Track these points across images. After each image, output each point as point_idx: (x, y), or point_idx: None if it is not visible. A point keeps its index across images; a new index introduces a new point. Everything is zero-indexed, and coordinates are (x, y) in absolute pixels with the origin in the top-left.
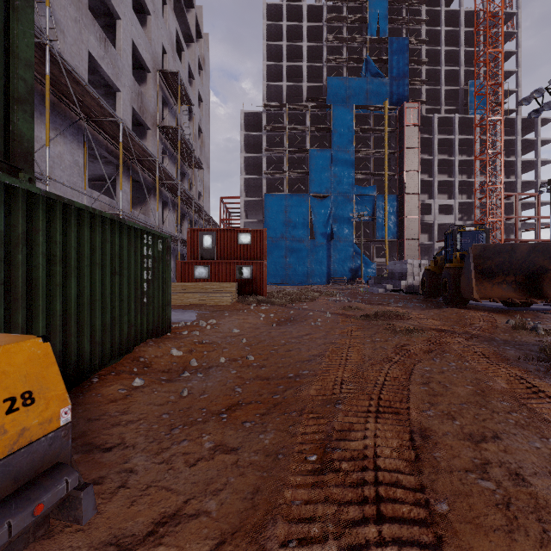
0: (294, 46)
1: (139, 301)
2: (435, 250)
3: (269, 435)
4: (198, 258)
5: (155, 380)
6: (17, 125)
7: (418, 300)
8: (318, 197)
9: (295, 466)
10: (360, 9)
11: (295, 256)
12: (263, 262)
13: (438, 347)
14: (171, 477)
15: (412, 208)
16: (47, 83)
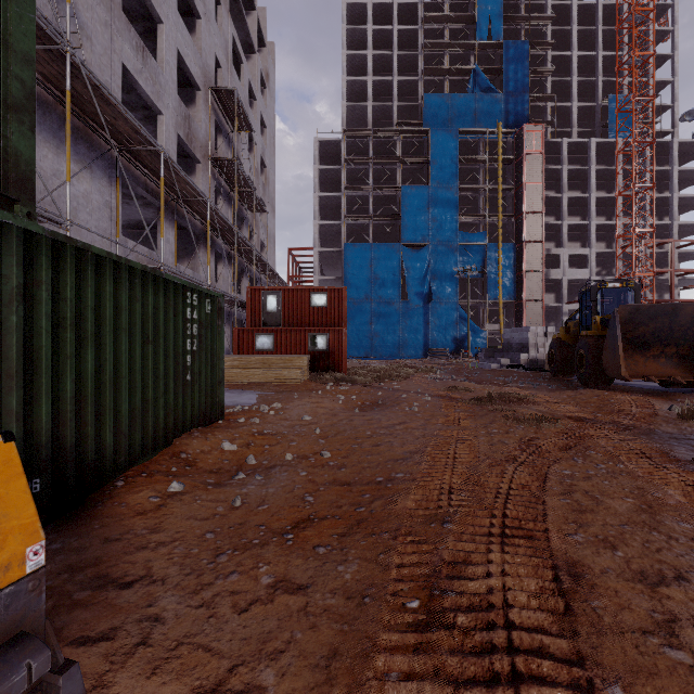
0: (382, 55)
1: (181, 379)
2: (564, 315)
3: (350, 566)
4: (260, 325)
5: (199, 485)
6: (11, 140)
7: (545, 379)
8: (413, 247)
9: (389, 616)
10: (466, 7)
11: (383, 323)
12: (342, 329)
13: (578, 442)
14: (212, 629)
15: (534, 260)
16: (68, 100)
